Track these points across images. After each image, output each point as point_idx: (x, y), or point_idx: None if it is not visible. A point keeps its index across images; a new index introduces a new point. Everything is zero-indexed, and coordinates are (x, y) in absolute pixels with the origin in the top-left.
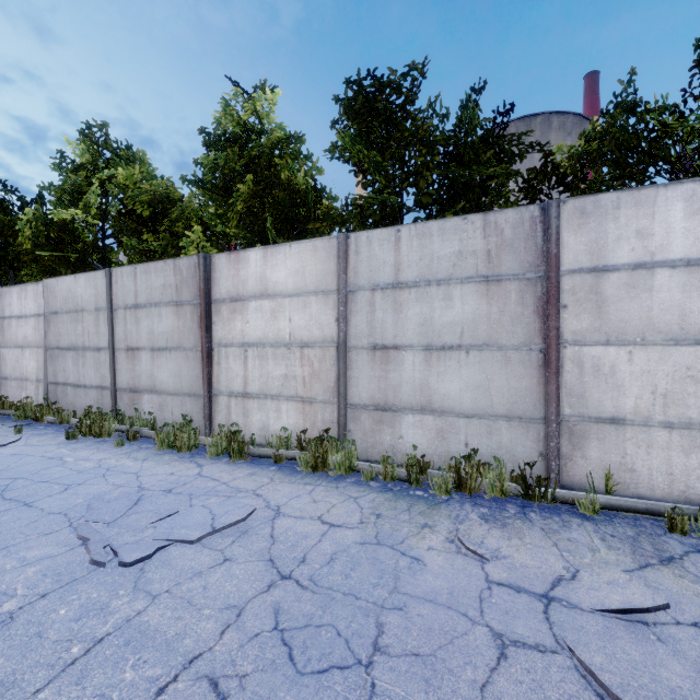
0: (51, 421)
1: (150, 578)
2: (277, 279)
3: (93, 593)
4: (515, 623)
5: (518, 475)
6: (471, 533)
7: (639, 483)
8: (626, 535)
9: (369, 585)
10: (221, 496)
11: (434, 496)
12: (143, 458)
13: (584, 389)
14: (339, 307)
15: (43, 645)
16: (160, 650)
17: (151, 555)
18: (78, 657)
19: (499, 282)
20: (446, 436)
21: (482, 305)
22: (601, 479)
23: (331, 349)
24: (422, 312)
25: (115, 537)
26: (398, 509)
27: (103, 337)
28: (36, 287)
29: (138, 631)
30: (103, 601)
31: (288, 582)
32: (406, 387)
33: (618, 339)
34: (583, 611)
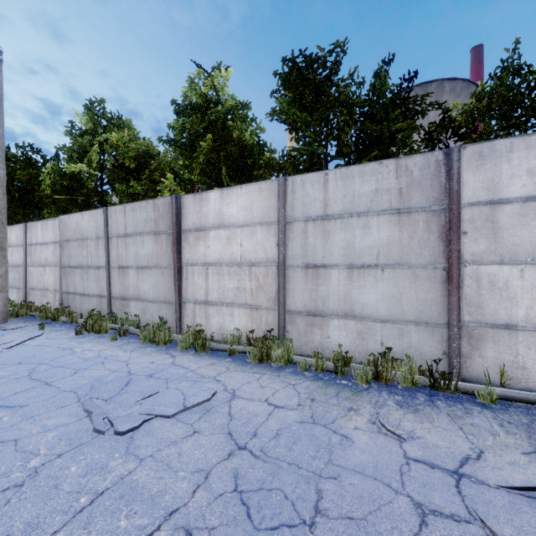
0: (65, 321)
1: (138, 444)
2: (231, 213)
3: (96, 455)
4: (432, 495)
5: (426, 369)
6: (390, 416)
7: (529, 379)
8: (521, 422)
9: (308, 457)
10: (190, 380)
11: (357, 384)
12: (131, 350)
13: (481, 301)
14: (279, 235)
15: (59, 495)
16: (146, 503)
17: (138, 426)
18: (85, 506)
19: (409, 214)
20: (365, 337)
21: (395, 232)
22: (496, 374)
23: (273, 267)
24: (346, 238)
25: (111, 411)
26: (328, 394)
27: (101, 258)
28: (54, 221)
29: (129, 487)
30: (103, 461)
31: (243, 452)
32: (332, 298)
33: (511, 259)
34: (490, 487)
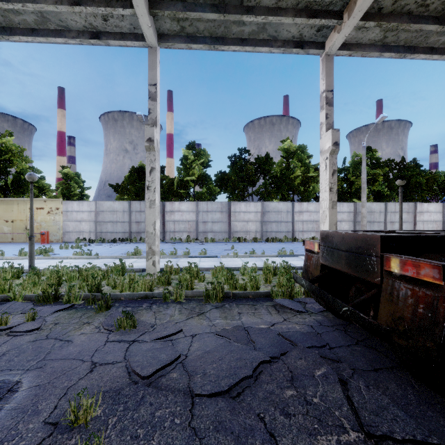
0: None
1: None
2: (430, 209)
3: None
4: None
5: None
6: None
7: None
8: None
9: None
10: None
11: None
12: None
13: None
14: (443, 215)
15: None
16: None
17: None
18: None
19: None
20: None
21: None
22: None
23: (441, 222)
24: None
25: None
26: None
27: (382, 219)
28: (348, 204)
29: None
30: None
31: None
32: None
33: None
34: None
